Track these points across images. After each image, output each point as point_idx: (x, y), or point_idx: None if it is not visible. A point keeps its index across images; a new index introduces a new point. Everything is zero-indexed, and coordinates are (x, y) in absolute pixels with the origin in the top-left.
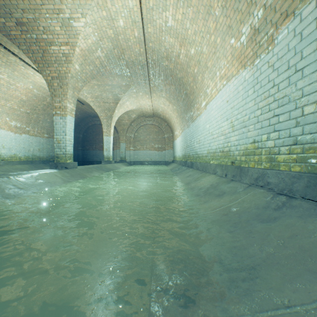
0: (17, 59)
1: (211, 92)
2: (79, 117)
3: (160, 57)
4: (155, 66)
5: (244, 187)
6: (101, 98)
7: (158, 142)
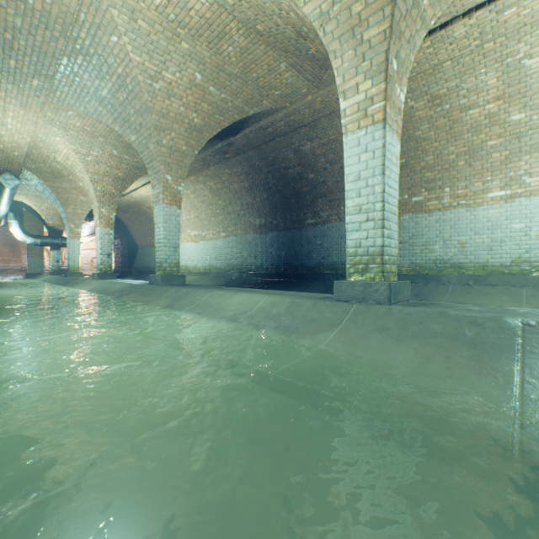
0: (462, 25)
1: None
2: None
3: None
4: None
5: None
6: None
7: None
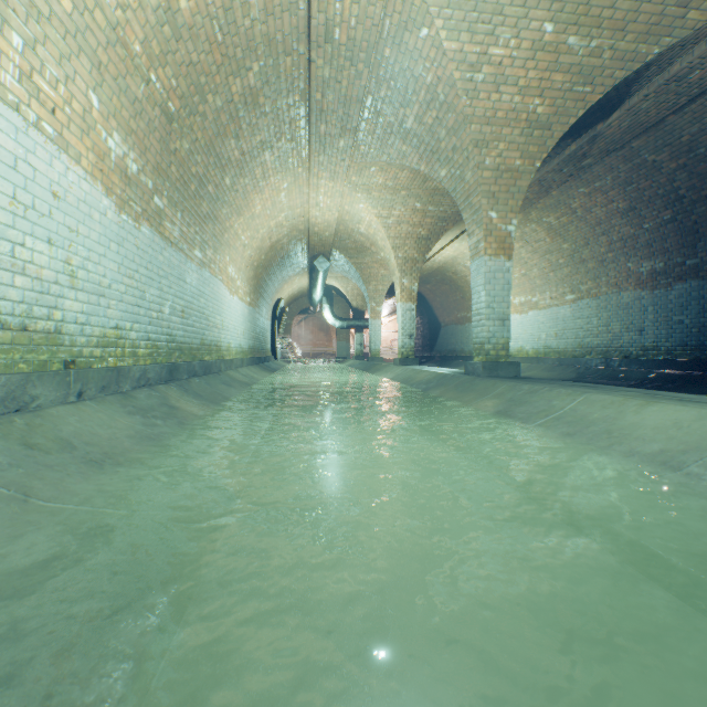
0: None
1: None
2: None
3: None
4: None
5: (153, 390)
6: None
7: None
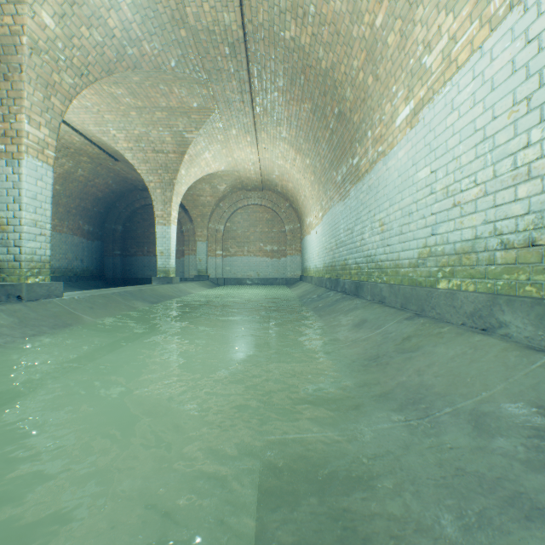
0: None
1: (450, 52)
2: (113, 190)
3: (276, 11)
4: (264, 46)
5: None
6: (148, 141)
7: (272, 240)
